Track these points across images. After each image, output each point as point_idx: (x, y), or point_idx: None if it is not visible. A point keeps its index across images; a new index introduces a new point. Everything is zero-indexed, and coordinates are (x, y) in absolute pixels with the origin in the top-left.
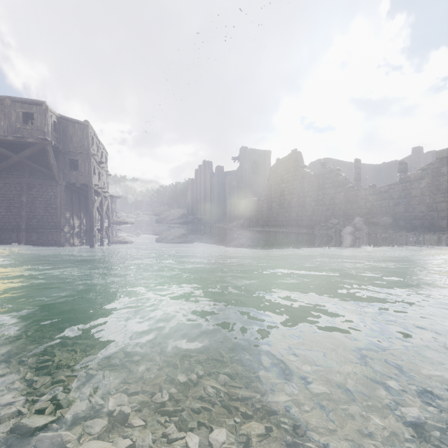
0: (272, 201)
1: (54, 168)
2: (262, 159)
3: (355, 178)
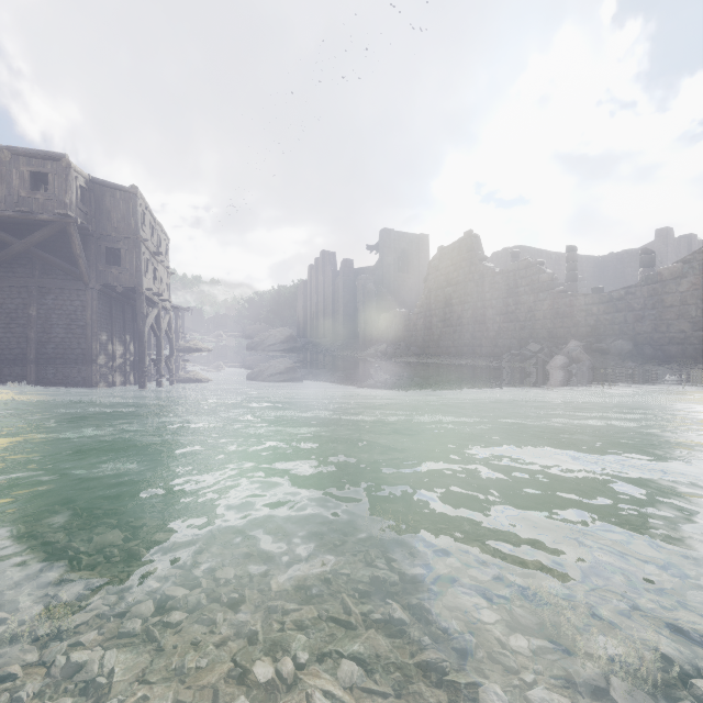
0: (432, 314)
1: (82, 262)
2: (416, 249)
3: (568, 278)
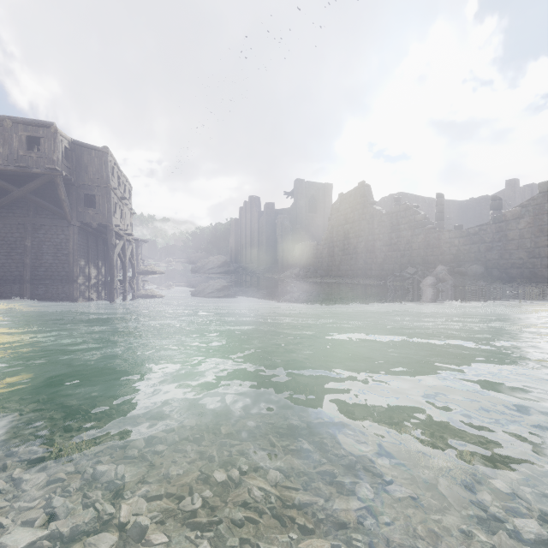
0: (334, 245)
1: (66, 205)
2: (322, 195)
3: (437, 218)
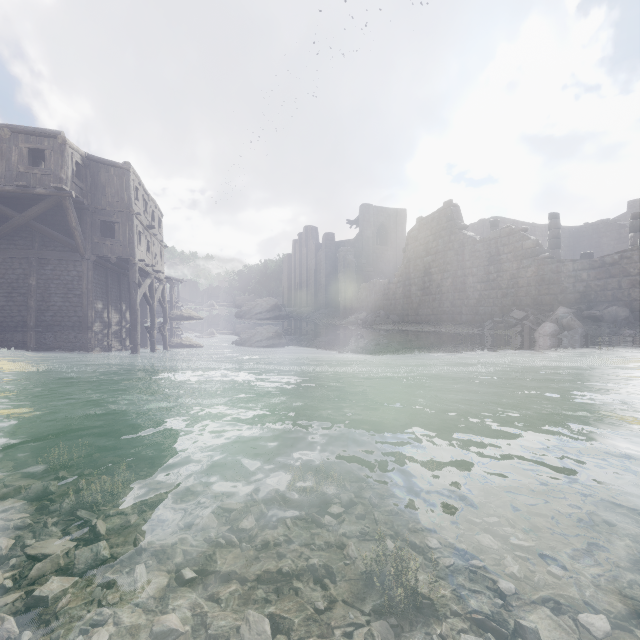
0: (411, 283)
1: (78, 234)
2: (393, 223)
3: (551, 245)
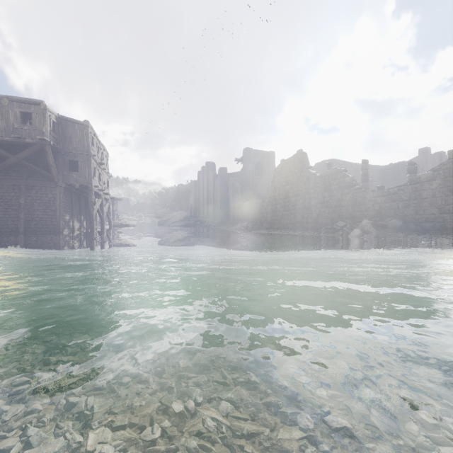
0: (277, 203)
1: (53, 169)
2: (266, 161)
3: (363, 180)
